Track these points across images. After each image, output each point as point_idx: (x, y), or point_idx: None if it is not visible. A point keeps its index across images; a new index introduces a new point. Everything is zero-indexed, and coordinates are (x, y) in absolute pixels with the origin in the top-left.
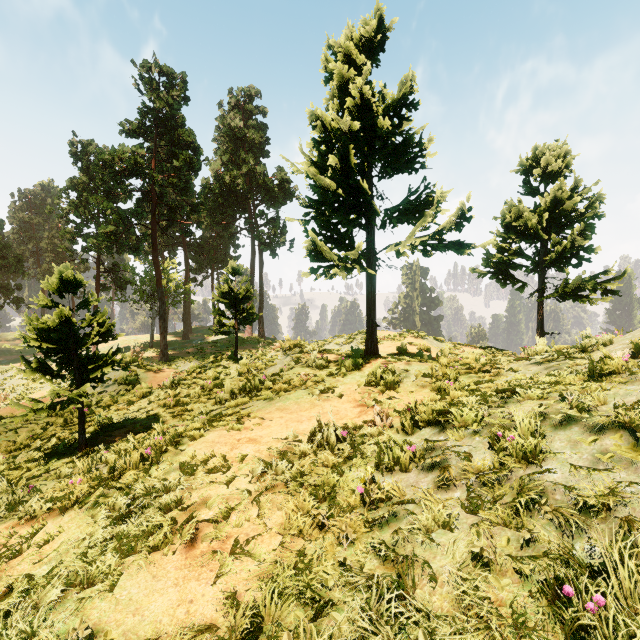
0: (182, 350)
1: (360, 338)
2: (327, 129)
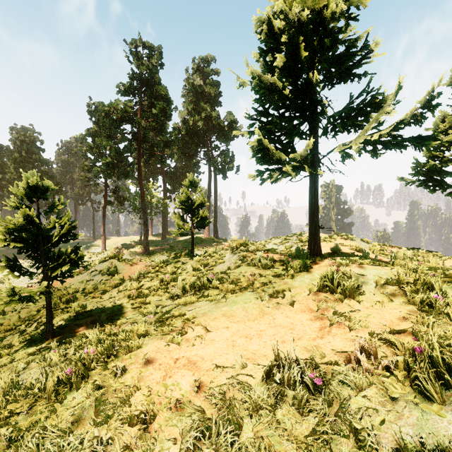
0: (159, 247)
1: (295, 239)
2: (273, 33)
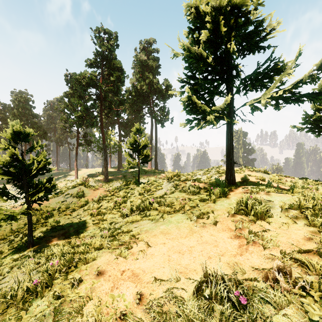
0: (116, 176)
1: (214, 171)
2: (199, 15)
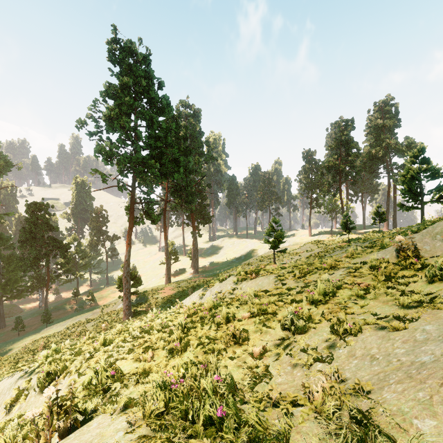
0: None
1: None
2: (404, 178)
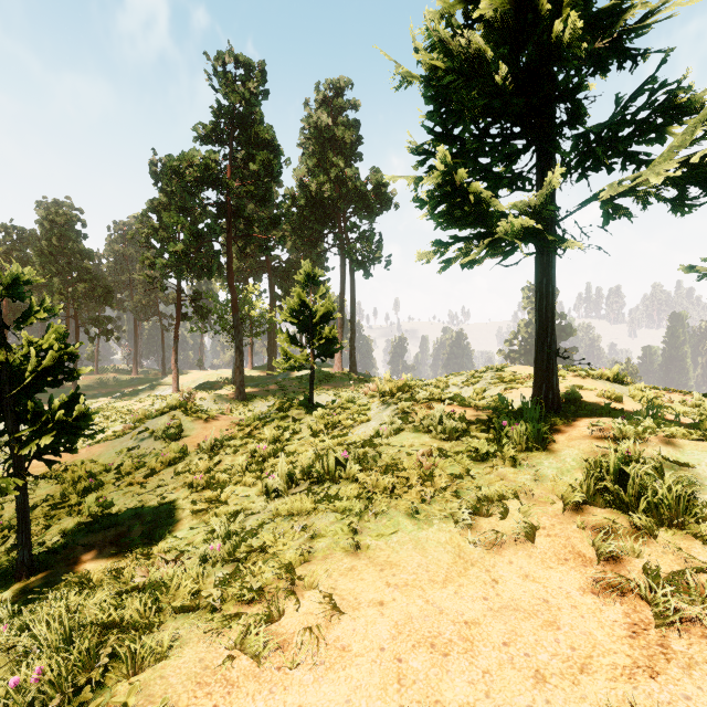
0: (262, 387)
1: (490, 377)
2: None
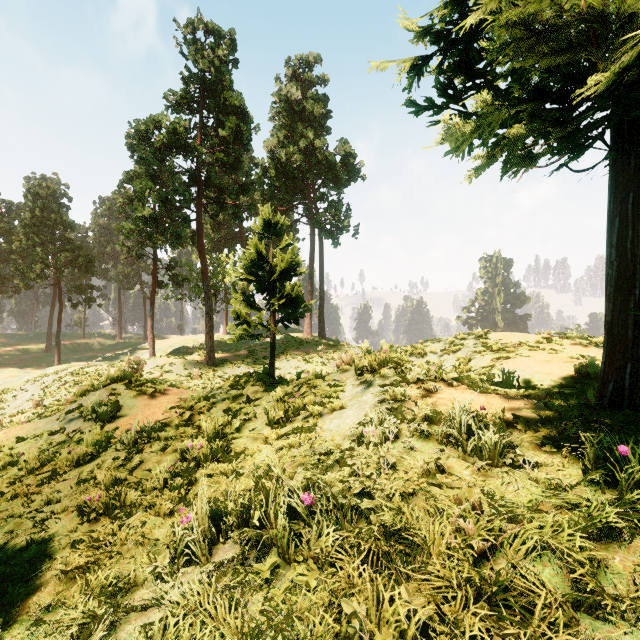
0: (233, 352)
1: (473, 344)
2: None
